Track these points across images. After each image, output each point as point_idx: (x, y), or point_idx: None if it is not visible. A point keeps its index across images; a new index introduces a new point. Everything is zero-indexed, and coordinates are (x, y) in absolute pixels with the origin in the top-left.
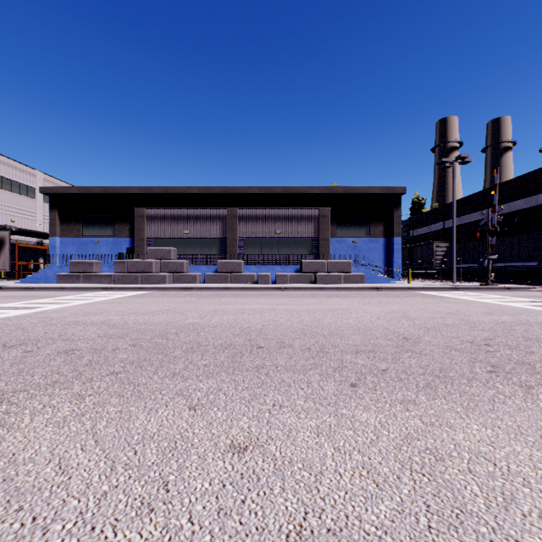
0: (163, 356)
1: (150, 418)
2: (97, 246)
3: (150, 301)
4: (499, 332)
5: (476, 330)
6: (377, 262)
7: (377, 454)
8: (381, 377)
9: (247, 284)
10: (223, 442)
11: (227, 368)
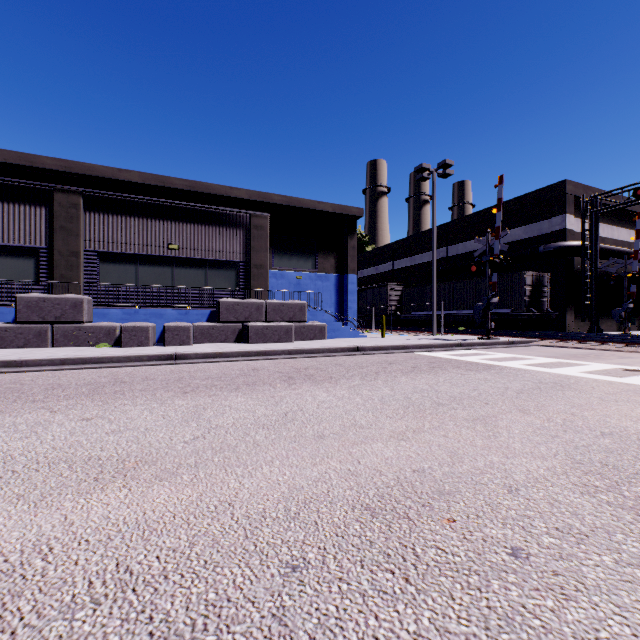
0: None
1: None
2: None
3: None
4: None
5: None
6: (327, 308)
7: None
8: None
9: (92, 349)
10: None
11: None
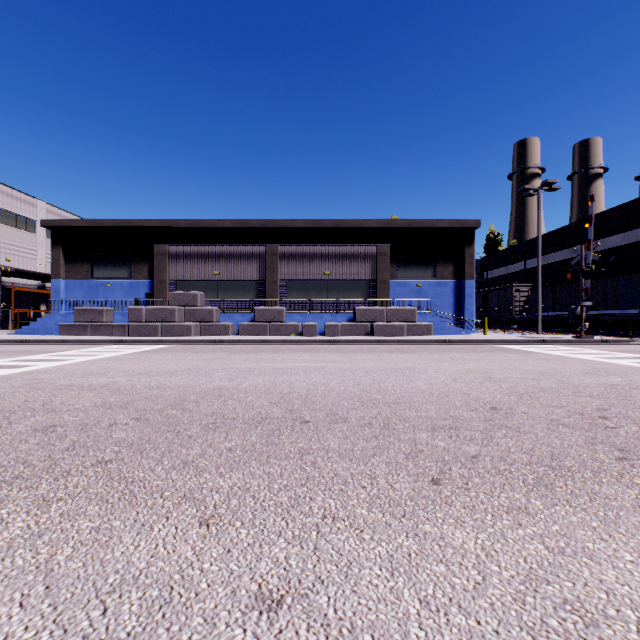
0: (173, 435)
1: (139, 542)
2: (110, 290)
3: (169, 357)
4: (612, 399)
5: (582, 397)
6: (445, 310)
7: (489, 612)
8: (472, 468)
9: (290, 337)
10: (246, 588)
11: (259, 454)
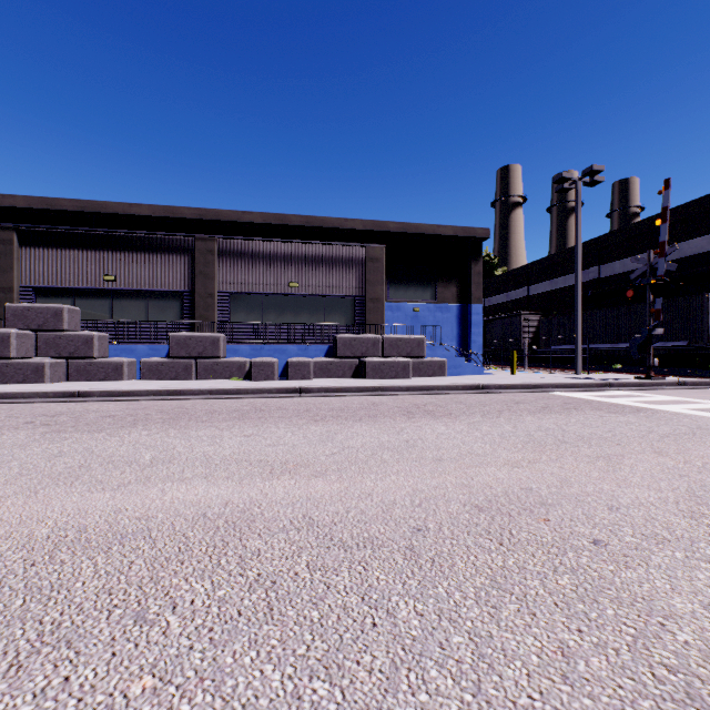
0: None
1: None
2: None
3: None
4: None
5: None
6: (448, 342)
7: None
8: None
9: (229, 382)
10: None
11: None
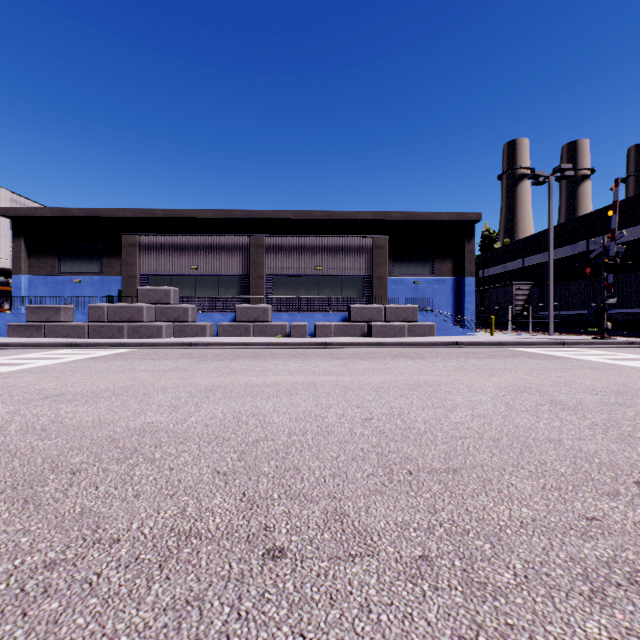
0: None
1: None
2: (79, 286)
3: (116, 367)
4: None
5: None
6: (444, 309)
7: None
8: None
9: (276, 338)
10: None
11: None
